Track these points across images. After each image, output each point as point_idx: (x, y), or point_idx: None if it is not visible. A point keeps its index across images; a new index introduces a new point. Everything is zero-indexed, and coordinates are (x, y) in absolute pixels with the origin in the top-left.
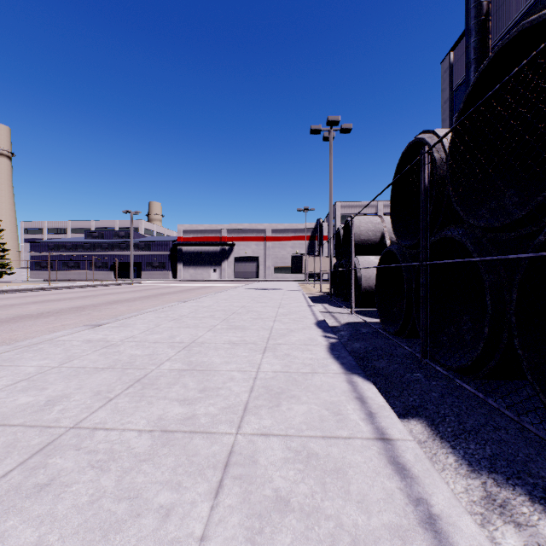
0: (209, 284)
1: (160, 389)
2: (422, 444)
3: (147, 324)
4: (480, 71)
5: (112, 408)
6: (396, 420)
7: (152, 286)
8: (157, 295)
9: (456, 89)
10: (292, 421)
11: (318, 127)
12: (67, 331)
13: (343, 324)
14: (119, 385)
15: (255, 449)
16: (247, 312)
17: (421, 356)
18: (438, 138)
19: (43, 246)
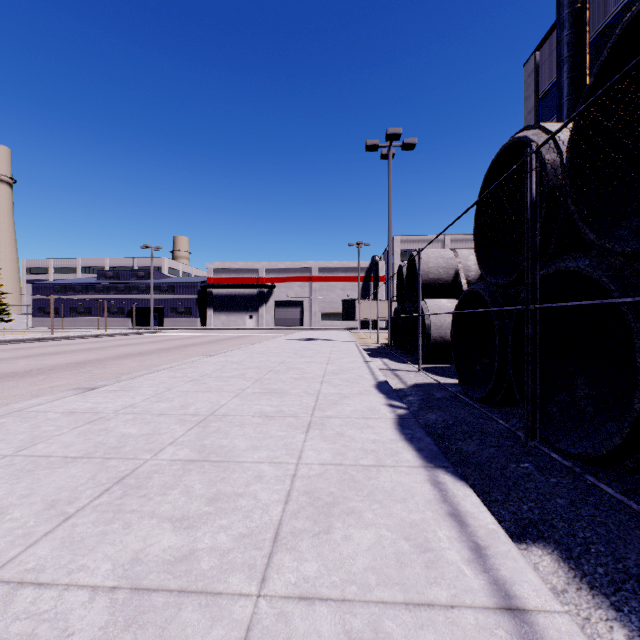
0: (244, 333)
1: (149, 497)
2: (561, 597)
3: (155, 387)
4: (625, 23)
5: (63, 536)
6: (522, 562)
7: (175, 335)
8: (179, 347)
9: (543, 96)
10: (351, 566)
11: (375, 142)
12: (47, 397)
13: (410, 386)
14: (88, 488)
15: (288, 635)
16: (288, 370)
17: (525, 435)
18: (549, 134)
19: (47, 288)
